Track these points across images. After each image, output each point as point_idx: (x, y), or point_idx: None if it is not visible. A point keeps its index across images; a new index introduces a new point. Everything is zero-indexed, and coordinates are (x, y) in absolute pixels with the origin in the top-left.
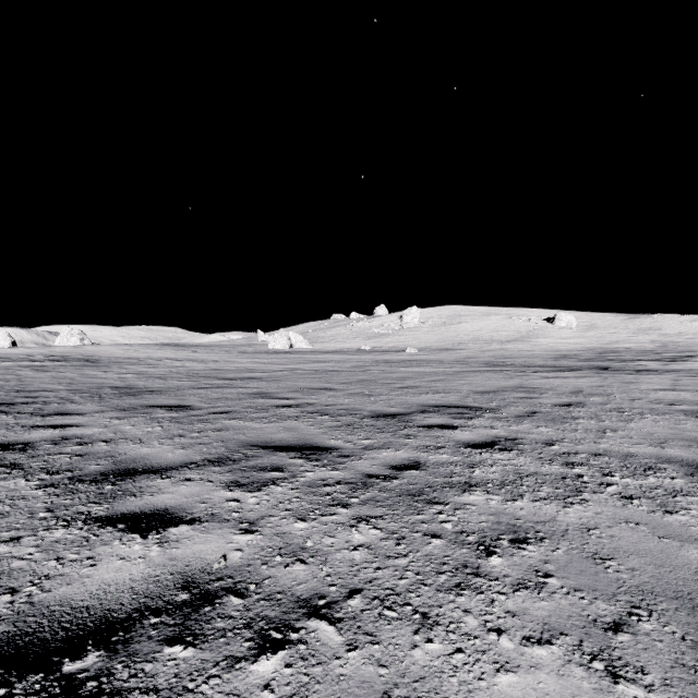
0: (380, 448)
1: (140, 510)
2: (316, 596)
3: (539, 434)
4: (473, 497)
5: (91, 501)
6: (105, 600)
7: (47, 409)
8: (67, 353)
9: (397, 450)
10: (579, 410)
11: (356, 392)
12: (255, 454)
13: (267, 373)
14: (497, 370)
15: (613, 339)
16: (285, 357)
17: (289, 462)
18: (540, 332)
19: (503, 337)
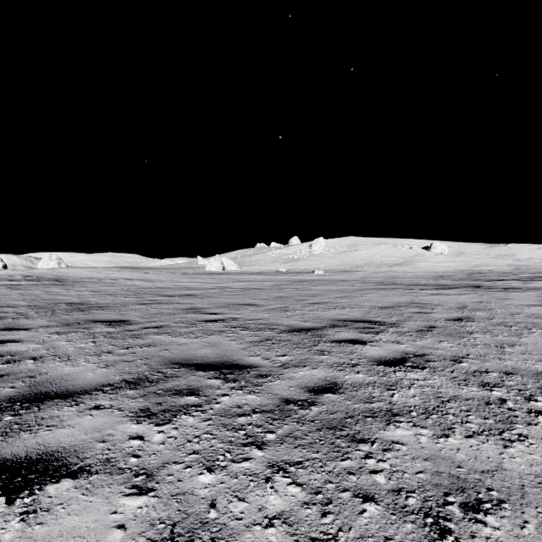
0: (296, 366)
1: (25, 455)
2: None
3: (443, 350)
4: (400, 432)
5: None
6: None
7: None
8: (42, 274)
9: (313, 369)
10: (471, 324)
11: (274, 307)
12: (175, 373)
13: (202, 291)
14: (390, 288)
15: (478, 263)
16: (218, 277)
17: (206, 384)
18: (420, 257)
19: (391, 261)
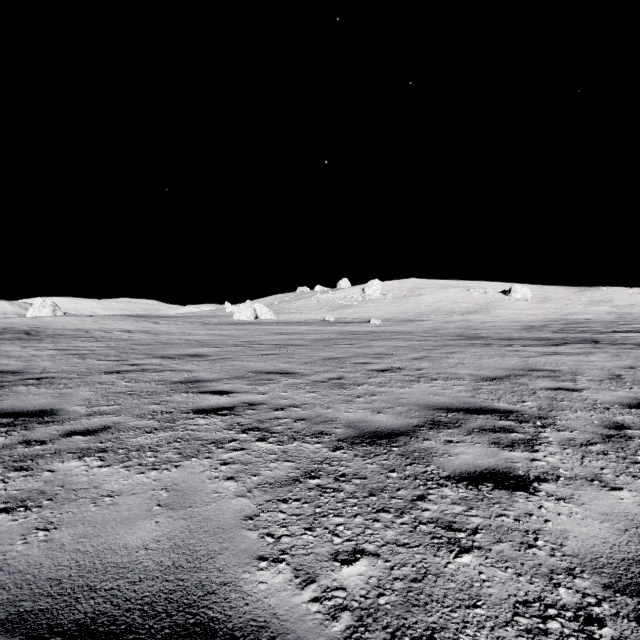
0: (404, 639)
1: None
2: None
3: None
4: None
5: None
6: None
7: None
8: (15, 325)
9: None
10: None
11: (321, 378)
12: None
13: (218, 348)
14: (479, 343)
15: (570, 311)
16: (247, 328)
17: None
18: (498, 303)
19: (463, 308)
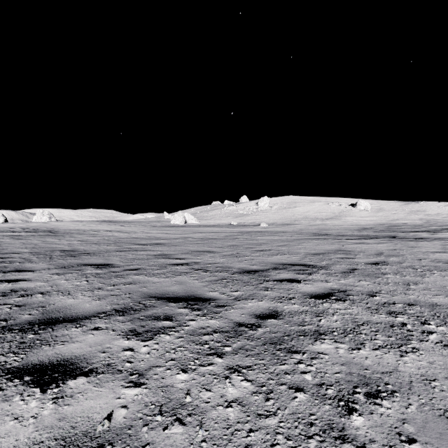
0: (246, 299)
1: (48, 361)
2: None
3: (362, 287)
4: (324, 346)
5: (11, 350)
6: None
7: (10, 267)
8: (37, 227)
9: (259, 301)
10: (385, 267)
11: (228, 253)
12: (152, 304)
13: (169, 240)
14: (322, 238)
15: (395, 218)
16: (181, 229)
17: (177, 312)
18: (347, 213)
19: (323, 216)
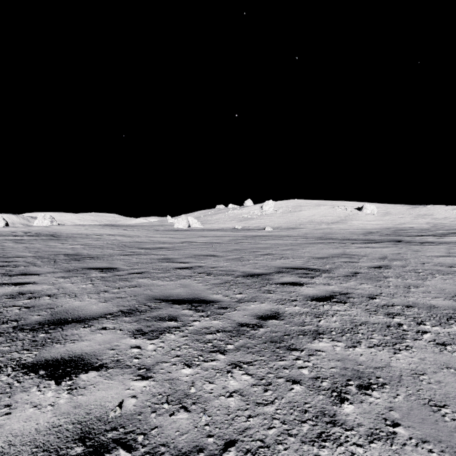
0: (249, 301)
1: (60, 357)
2: (196, 448)
3: (363, 290)
4: (322, 344)
5: (24, 348)
6: (7, 454)
7: (15, 270)
8: (39, 231)
9: (262, 303)
10: (388, 271)
11: (232, 257)
12: (157, 306)
13: (172, 244)
14: (327, 242)
15: (401, 221)
16: (185, 233)
17: (182, 313)
18: (353, 216)
19: (329, 220)
